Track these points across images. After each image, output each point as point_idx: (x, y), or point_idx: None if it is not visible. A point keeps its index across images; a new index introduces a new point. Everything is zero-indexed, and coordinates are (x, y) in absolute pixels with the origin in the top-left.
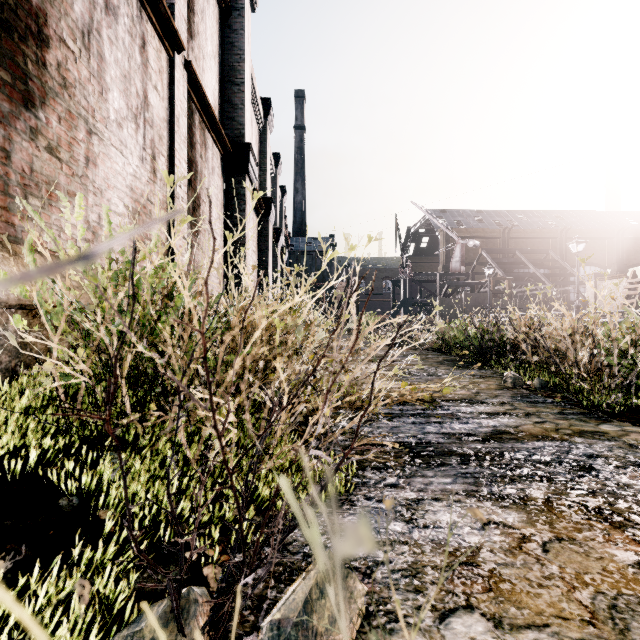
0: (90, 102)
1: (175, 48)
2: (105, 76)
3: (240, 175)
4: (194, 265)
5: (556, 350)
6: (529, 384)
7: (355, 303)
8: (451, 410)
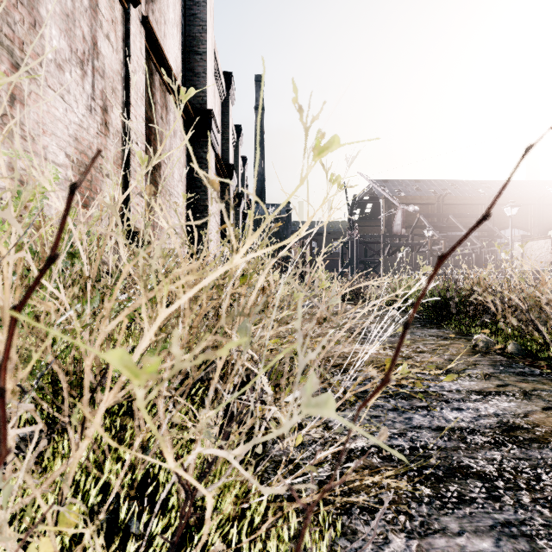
0: (17, 32)
1: (130, 0)
2: (39, 8)
3: (202, 140)
4: (154, 224)
5: (516, 309)
6: (501, 348)
7: (308, 261)
8: (433, 387)
